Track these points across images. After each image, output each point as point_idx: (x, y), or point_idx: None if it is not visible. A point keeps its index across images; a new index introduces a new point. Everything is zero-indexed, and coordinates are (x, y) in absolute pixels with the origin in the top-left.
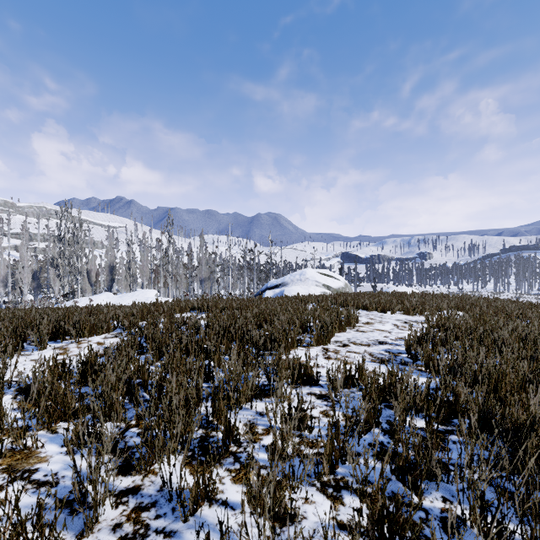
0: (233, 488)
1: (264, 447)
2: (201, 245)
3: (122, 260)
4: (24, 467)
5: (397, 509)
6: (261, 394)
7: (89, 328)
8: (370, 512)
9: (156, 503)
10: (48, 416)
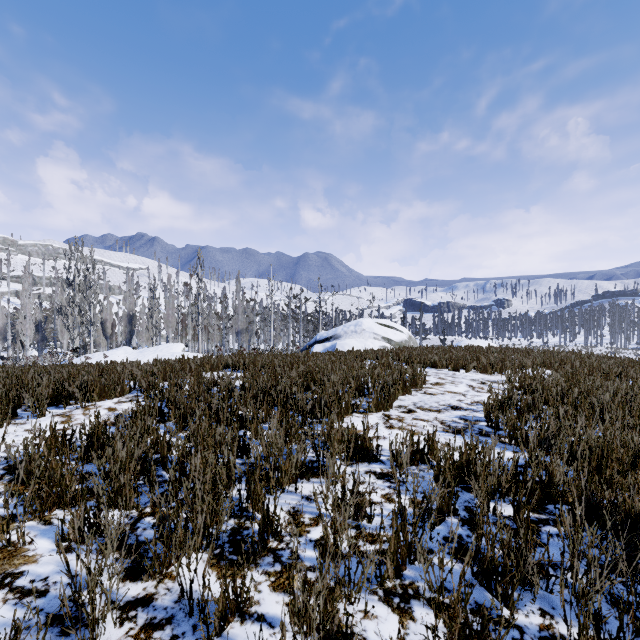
0: (272, 598)
1: (312, 542)
2: (237, 291)
3: (143, 308)
4: (6, 570)
5: (485, 629)
6: (309, 473)
7: (98, 390)
8: (449, 630)
9: (172, 618)
10: (40, 502)
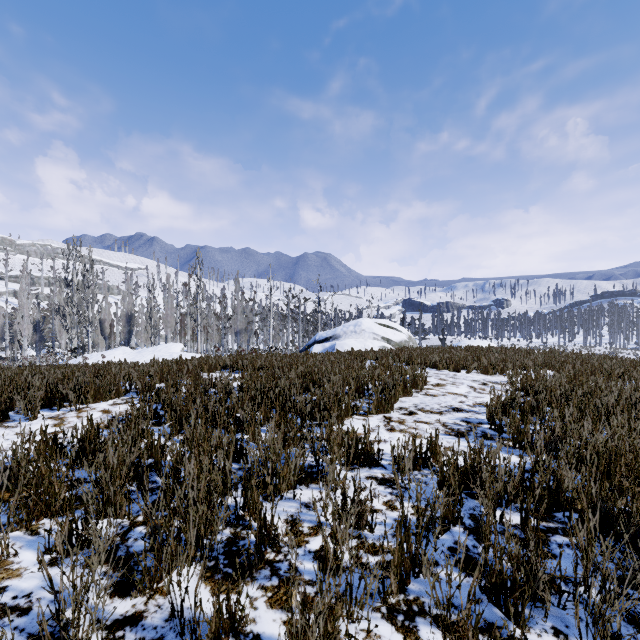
0: (268, 616)
1: (311, 553)
2: (236, 291)
3: (142, 308)
4: None
5: None
6: (308, 479)
7: (93, 392)
8: None
9: (162, 639)
10: (27, 511)
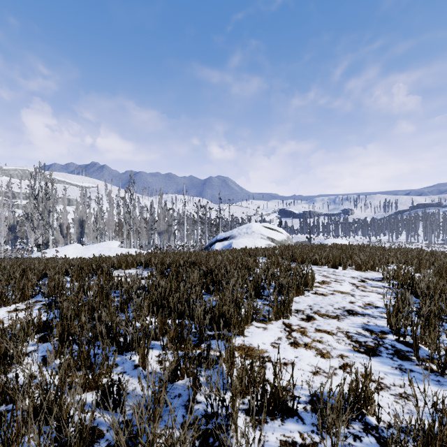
0: None
1: None
2: (159, 202)
3: (90, 215)
4: None
5: None
6: None
7: None
8: None
9: None
10: None
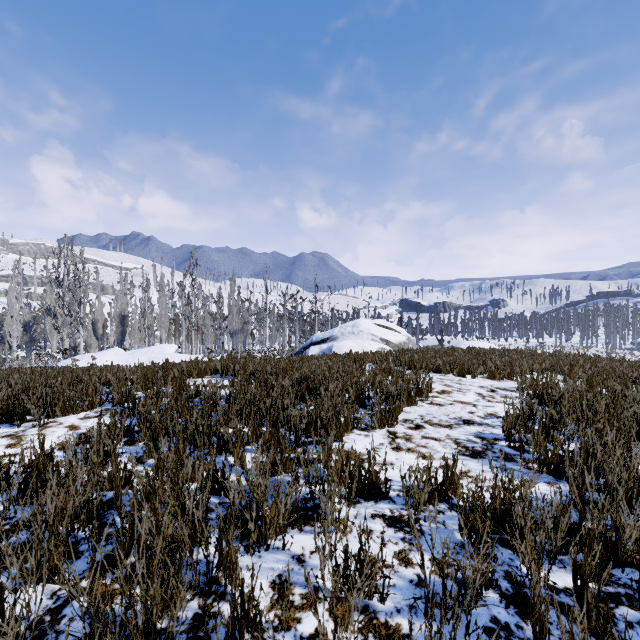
0: None
1: None
2: (231, 291)
3: (136, 308)
4: None
5: None
6: (301, 520)
7: (61, 404)
8: None
9: None
10: None
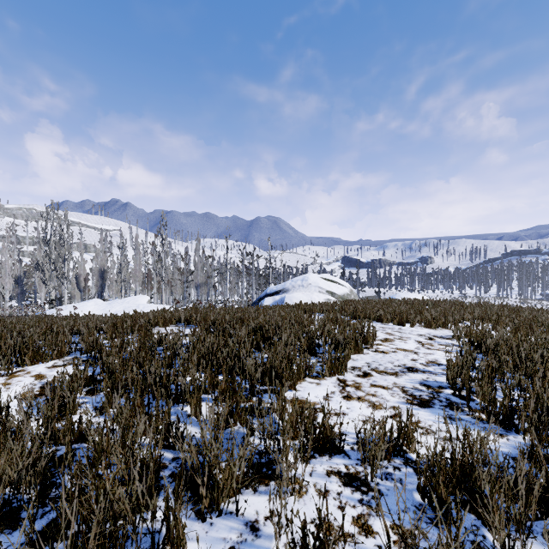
0: None
1: None
2: (196, 249)
3: (113, 264)
4: None
5: None
6: (255, 480)
7: (31, 354)
8: None
9: None
10: None
